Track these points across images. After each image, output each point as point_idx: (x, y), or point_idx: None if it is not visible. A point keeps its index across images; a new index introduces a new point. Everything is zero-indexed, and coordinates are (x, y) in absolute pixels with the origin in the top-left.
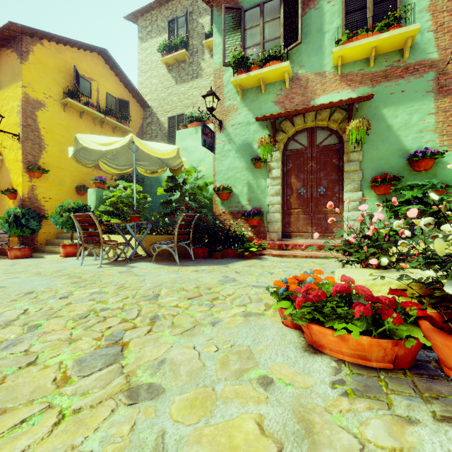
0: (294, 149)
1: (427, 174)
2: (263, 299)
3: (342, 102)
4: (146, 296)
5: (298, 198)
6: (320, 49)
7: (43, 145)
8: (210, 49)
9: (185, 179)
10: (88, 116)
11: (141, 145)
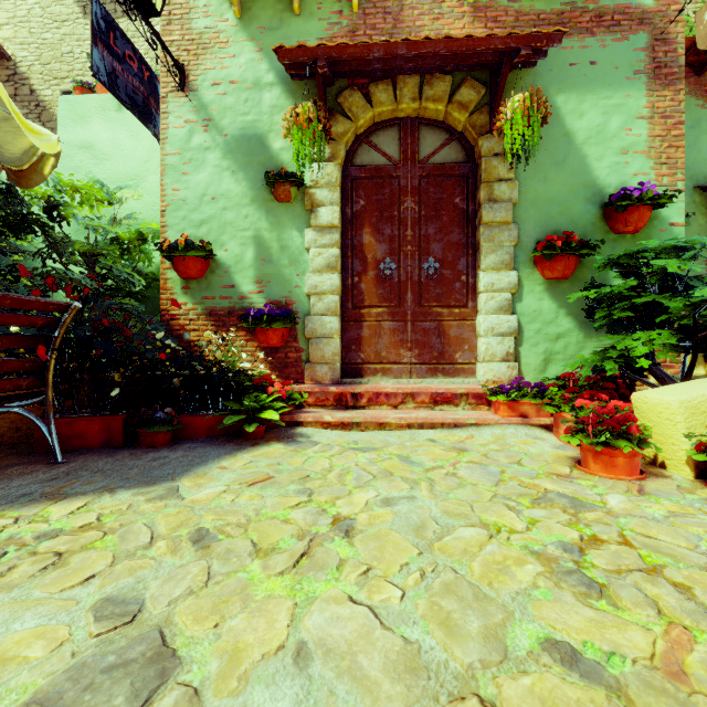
0: (370, 165)
1: (635, 240)
2: None
3: (494, 39)
4: None
5: (379, 282)
6: None
7: None
8: None
9: (56, 201)
10: None
11: None
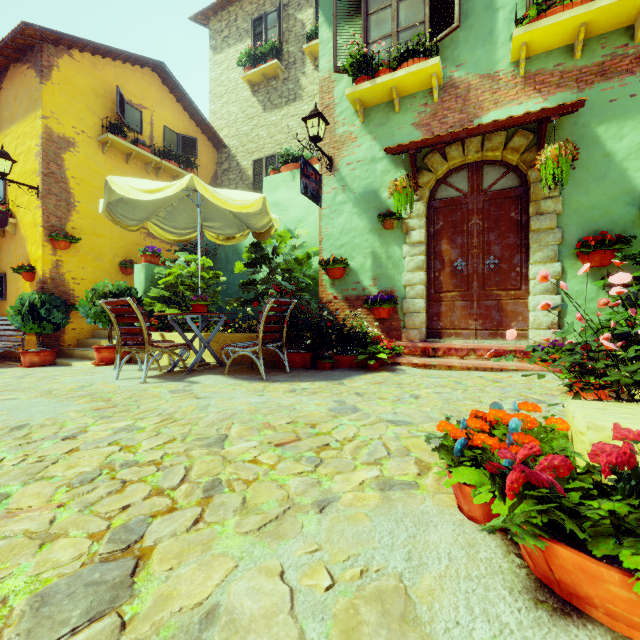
0: (447, 197)
1: None
2: (411, 449)
3: (529, 115)
4: (205, 438)
5: (453, 275)
6: (490, 37)
7: (72, 202)
8: (314, 58)
9: (276, 247)
10: (138, 161)
11: (206, 192)
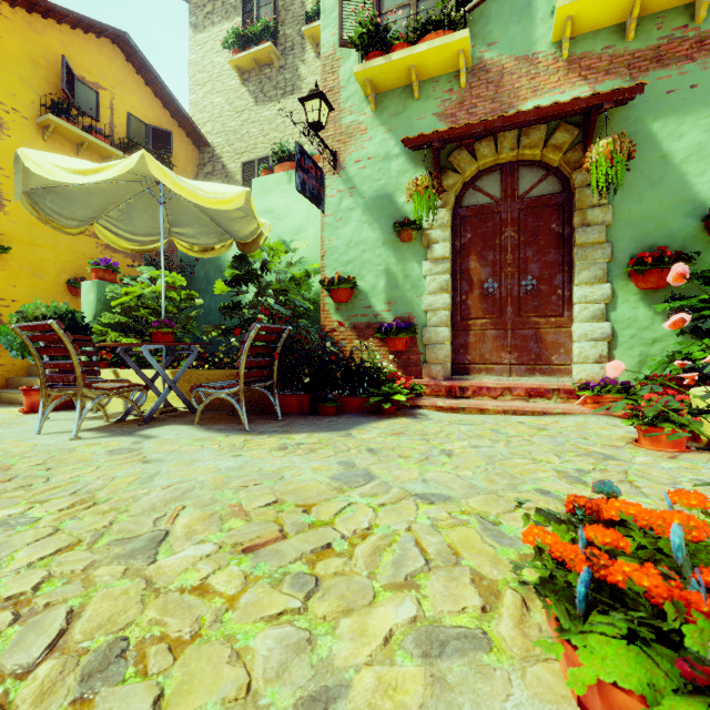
0: (476, 205)
1: None
2: (460, 550)
3: (578, 101)
4: (129, 538)
5: (483, 299)
6: (528, 11)
7: None
8: (316, 43)
9: (266, 260)
10: (93, 154)
11: (165, 177)
